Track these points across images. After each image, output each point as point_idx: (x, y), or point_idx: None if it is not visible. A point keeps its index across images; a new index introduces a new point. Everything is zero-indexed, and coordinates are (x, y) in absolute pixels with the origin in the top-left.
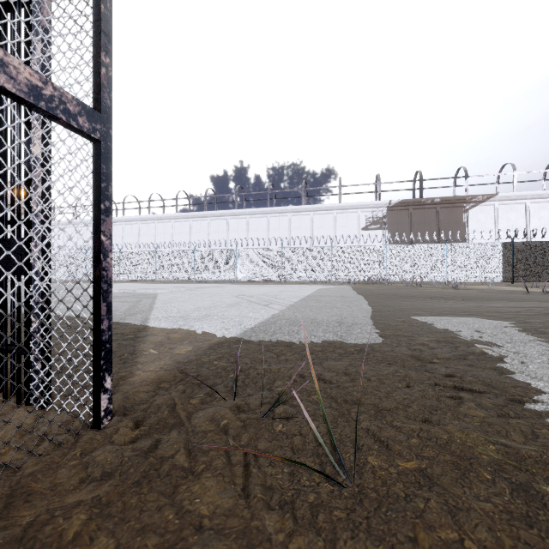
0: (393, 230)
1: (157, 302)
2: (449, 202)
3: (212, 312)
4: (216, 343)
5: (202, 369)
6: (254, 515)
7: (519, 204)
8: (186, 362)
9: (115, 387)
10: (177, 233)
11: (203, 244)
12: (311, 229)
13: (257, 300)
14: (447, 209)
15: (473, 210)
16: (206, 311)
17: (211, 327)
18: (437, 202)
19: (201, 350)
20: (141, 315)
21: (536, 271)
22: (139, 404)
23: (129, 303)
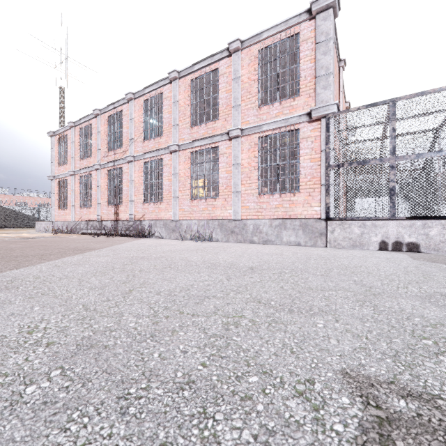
0: None
1: None
2: None
3: None
4: None
5: None
6: None
7: None
8: None
9: None
10: None
11: None
12: None
13: None
14: None
15: None
16: None
17: None
18: None
19: None
20: None
21: None
22: None
23: None
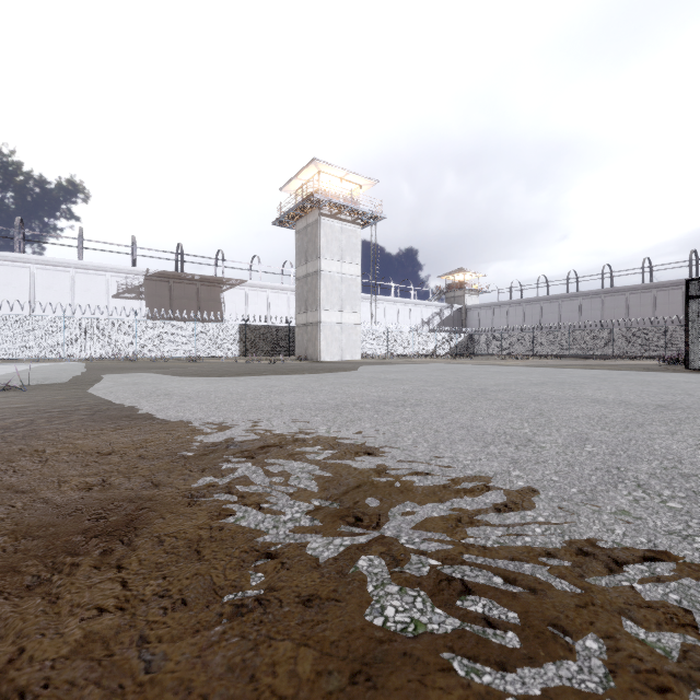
0: (152, 302)
1: None
2: (208, 281)
3: None
4: None
5: None
6: (4, 393)
7: (263, 292)
8: None
9: None
10: None
11: None
12: (33, 288)
13: None
14: (207, 288)
15: (230, 292)
16: None
17: None
18: (197, 279)
19: None
20: None
21: (261, 348)
22: None
23: None
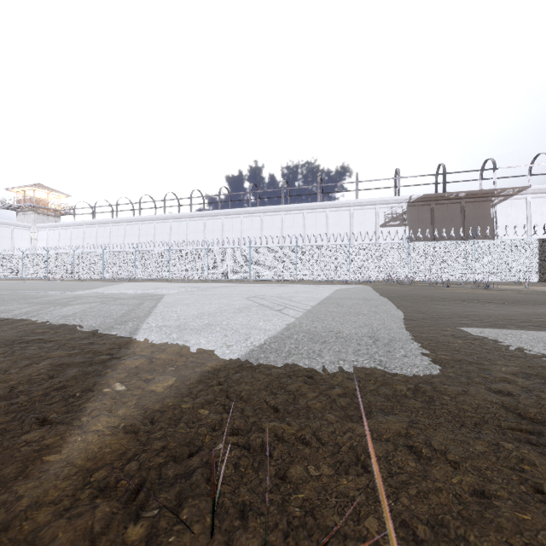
0: (413, 226)
1: (159, 305)
2: (475, 197)
3: (215, 320)
4: (211, 370)
5: (176, 429)
6: None
7: None
8: (157, 412)
9: (14, 478)
10: (192, 232)
11: (216, 243)
12: (327, 226)
13: (270, 304)
14: (473, 204)
15: (503, 204)
16: (209, 319)
17: (210, 342)
18: (461, 196)
19: (186, 385)
20: (132, 323)
21: None
22: (25, 541)
23: (128, 306)
